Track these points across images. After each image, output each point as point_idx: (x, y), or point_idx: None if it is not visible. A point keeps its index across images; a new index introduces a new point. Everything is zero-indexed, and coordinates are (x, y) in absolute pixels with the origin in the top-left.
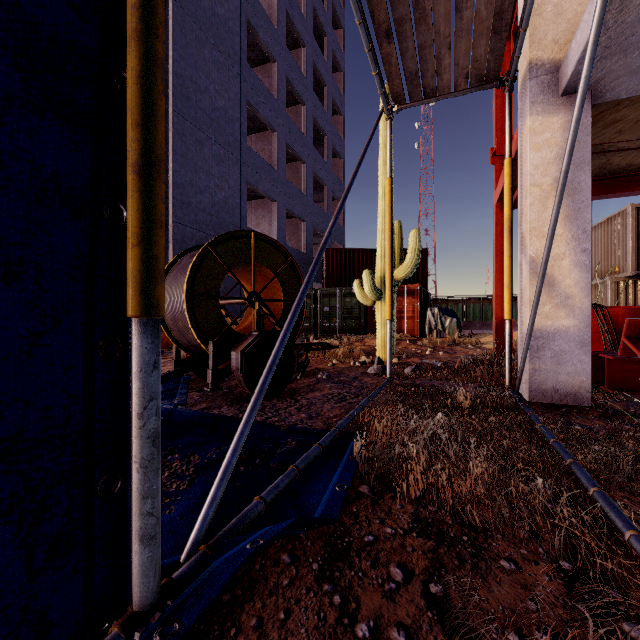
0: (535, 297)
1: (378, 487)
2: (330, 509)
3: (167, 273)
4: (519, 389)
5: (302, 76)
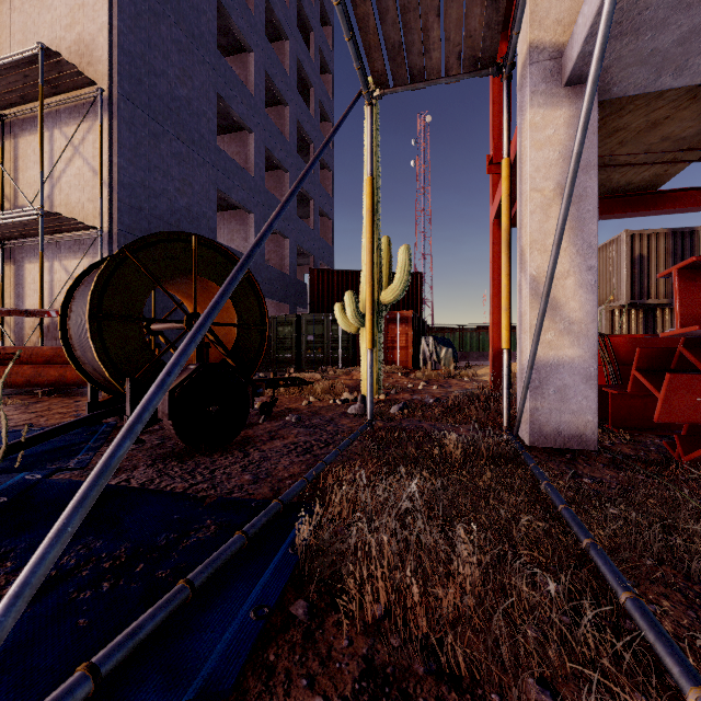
0: (538, 321)
1: (321, 602)
2: (224, 668)
3: (76, 287)
4: (518, 431)
5: (284, 72)
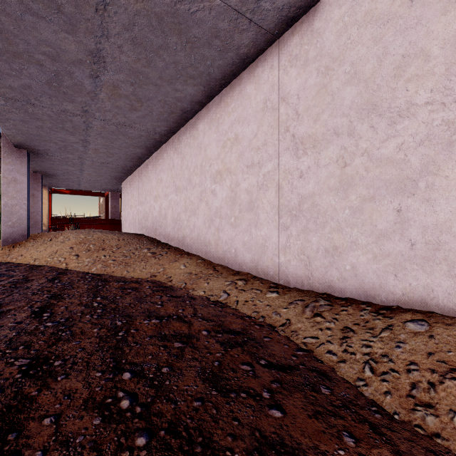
0: None
1: None
2: None
3: None
4: None
5: None
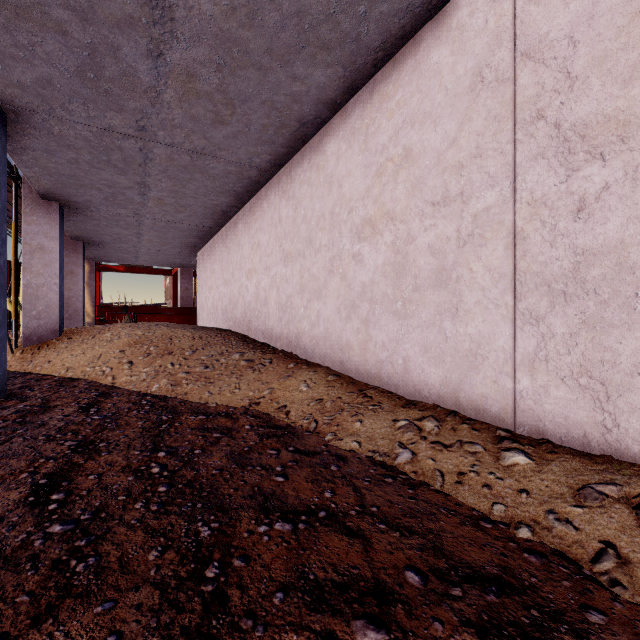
0: None
1: None
2: None
3: None
4: None
5: None
